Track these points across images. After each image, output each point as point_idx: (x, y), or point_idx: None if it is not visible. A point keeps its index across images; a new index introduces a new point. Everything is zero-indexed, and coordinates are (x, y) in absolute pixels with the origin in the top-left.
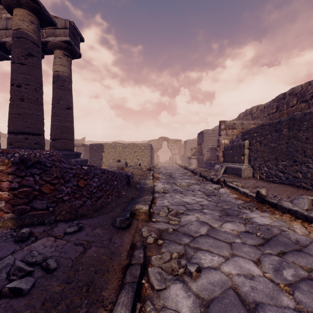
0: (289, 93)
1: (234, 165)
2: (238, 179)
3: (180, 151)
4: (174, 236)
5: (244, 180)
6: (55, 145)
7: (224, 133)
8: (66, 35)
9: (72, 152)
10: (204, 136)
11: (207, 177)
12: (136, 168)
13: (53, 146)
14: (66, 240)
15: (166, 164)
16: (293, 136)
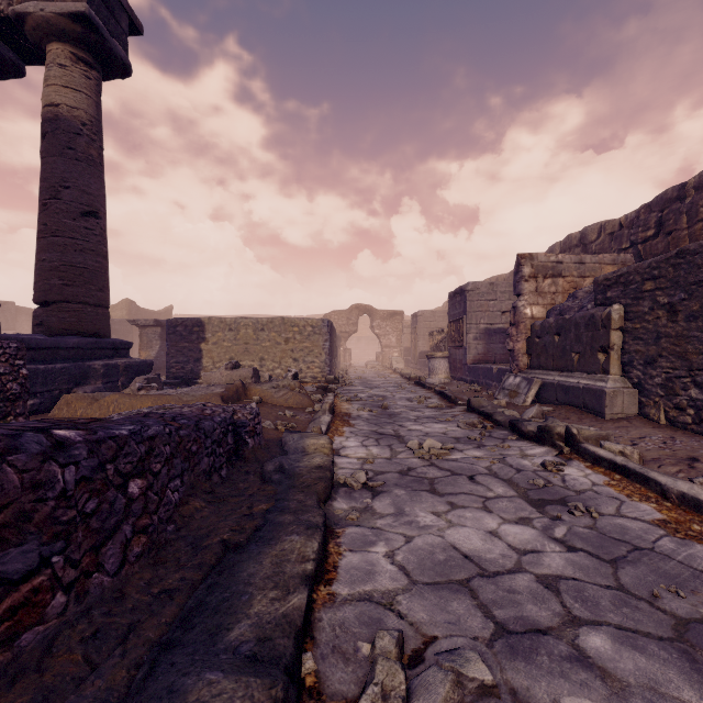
0: (696, 184)
1: (573, 379)
2: (596, 425)
3: (402, 340)
4: None
5: (618, 427)
6: (46, 321)
7: (530, 289)
8: (80, 0)
9: (98, 340)
10: (469, 299)
11: (494, 416)
12: (285, 387)
13: (41, 323)
14: None
15: (367, 370)
16: None
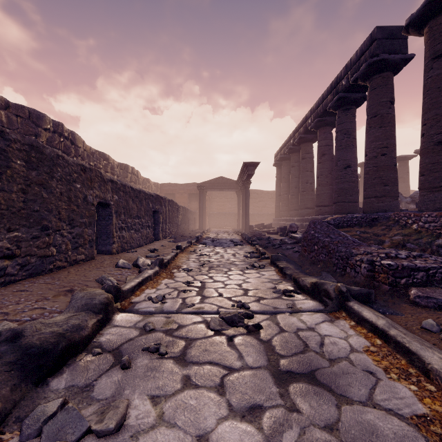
0: None
1: None
2: None
3: None
4: (252, 261)
5: None
6: None
7: None
8: None
9: None
10: None
11: None
12: None
13: None
14: (291, 251)
15: None
16: (41, 182)
